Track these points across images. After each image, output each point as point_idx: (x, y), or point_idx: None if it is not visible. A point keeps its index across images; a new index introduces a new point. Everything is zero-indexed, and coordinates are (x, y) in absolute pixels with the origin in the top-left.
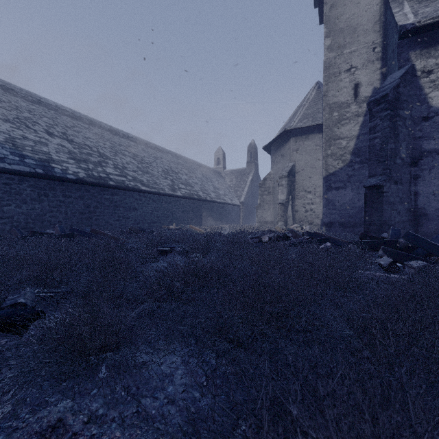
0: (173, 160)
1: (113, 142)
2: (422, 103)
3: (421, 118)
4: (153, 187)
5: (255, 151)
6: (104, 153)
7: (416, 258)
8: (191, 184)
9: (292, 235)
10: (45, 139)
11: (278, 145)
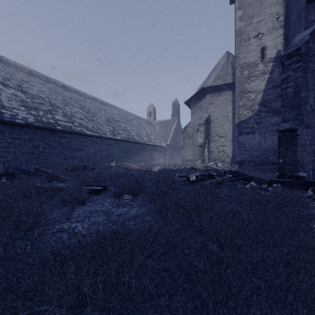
0: (115, 112)
1: (65, 95)
2: None
3: None
4: (97, 132)
5: (178, 107)
6: (55, 103)
7: None
8: (128, 131)
9: (216, 174)
10: None
11: (197, 100)
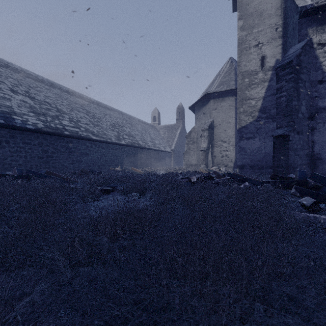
0: (119, 116)
1: (70, 101)
2: (317, 70)
3: (317, 81)
4: (102, 137)
5: (182, 111)
6: (62, 109)
7: (325, 196)
8: (133, 135)
9: (215, 176)
10: (9, 95)
11: (201, 105)
